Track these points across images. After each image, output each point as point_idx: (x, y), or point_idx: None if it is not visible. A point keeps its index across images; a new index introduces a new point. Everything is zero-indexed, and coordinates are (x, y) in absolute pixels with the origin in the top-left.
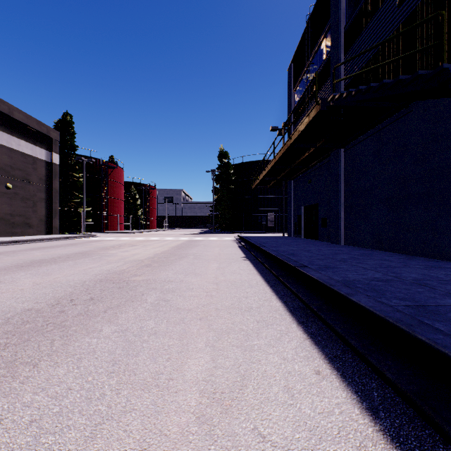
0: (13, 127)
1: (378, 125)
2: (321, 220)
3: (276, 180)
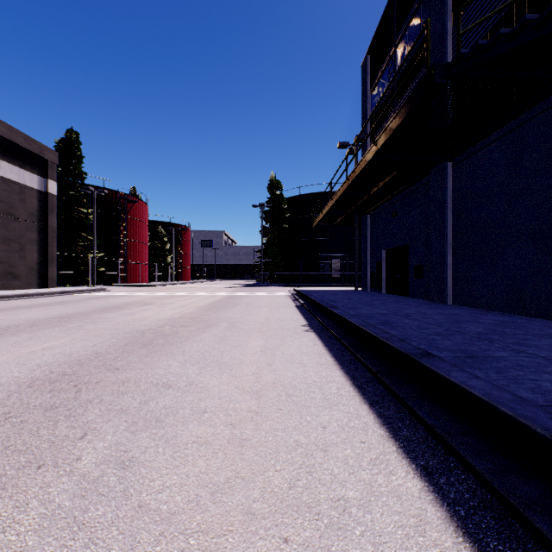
0: None
1: (516, 118)
2: (415, 268)
3: (346, 215)
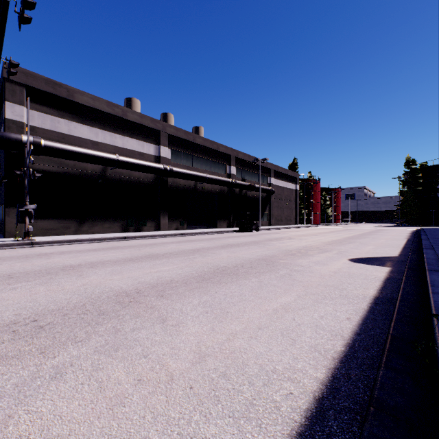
0: (287, 178)
1: None
2: None
3: None
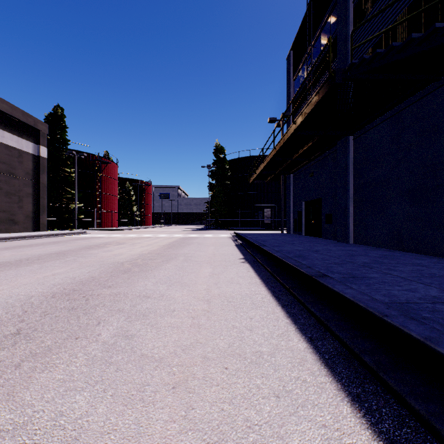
0: None
1: (397, 105)
2: (326, 216)
3: (275, 174)
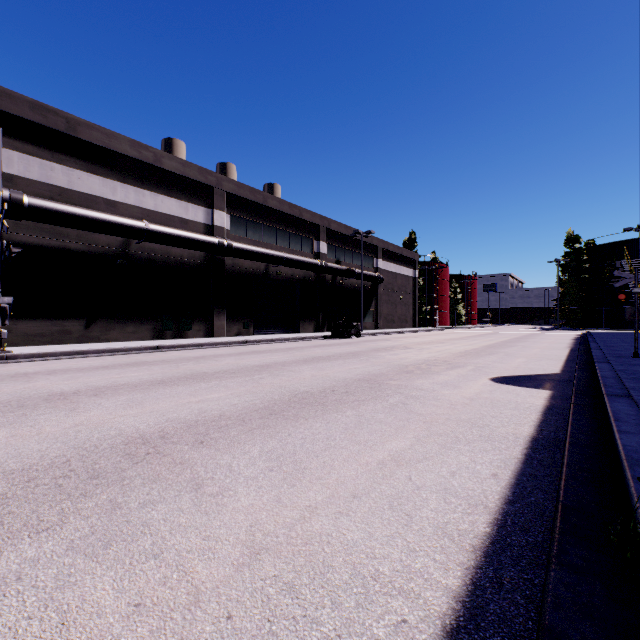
0: (401, 260)
1: None
2: None
3: None
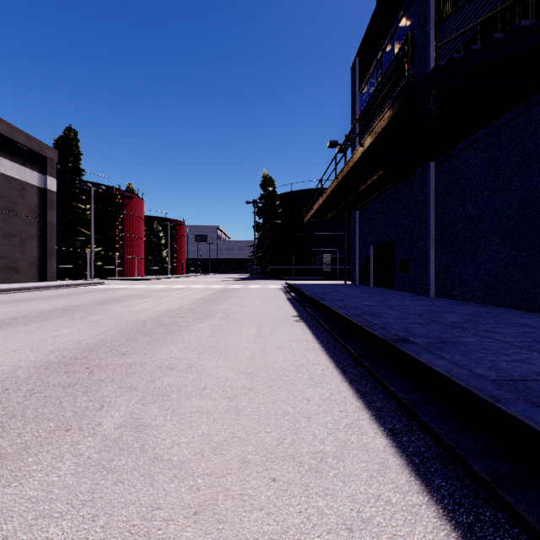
0: None
1: (492, 122)
2: (400, 262)
3: (336, 211)
